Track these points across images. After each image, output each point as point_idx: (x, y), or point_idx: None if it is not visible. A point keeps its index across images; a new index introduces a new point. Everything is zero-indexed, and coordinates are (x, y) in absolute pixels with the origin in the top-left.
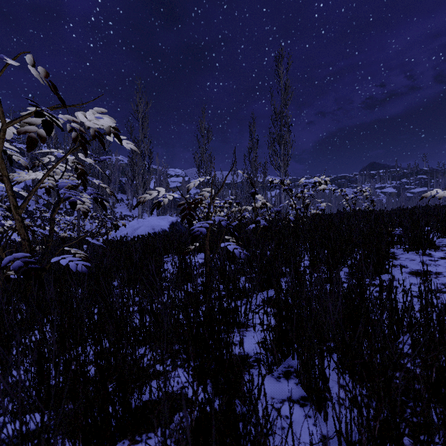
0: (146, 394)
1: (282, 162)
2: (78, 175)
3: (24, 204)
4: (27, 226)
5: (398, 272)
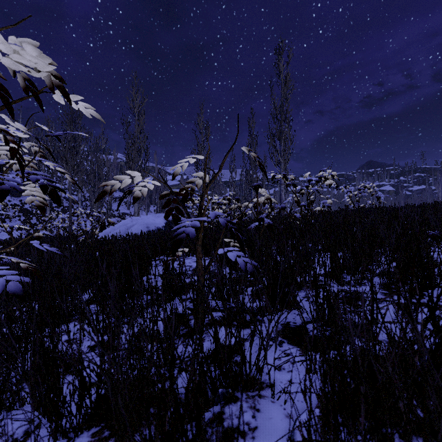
0: None
1: (282, 158)
2: (11, 151)
3: None
4: None
5: None
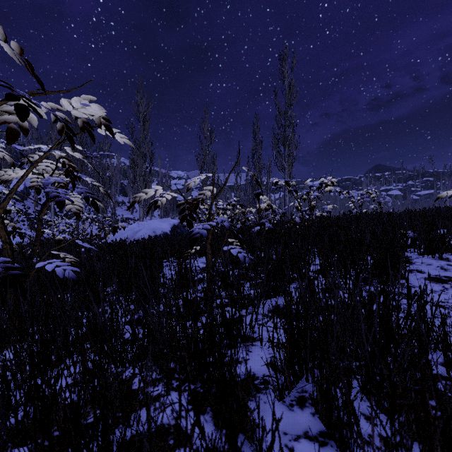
0: (134, 425)
1: (287, 163)
2: (66, 171)
3: (4, 203)
4: (13, 228)
5: (415, 277)
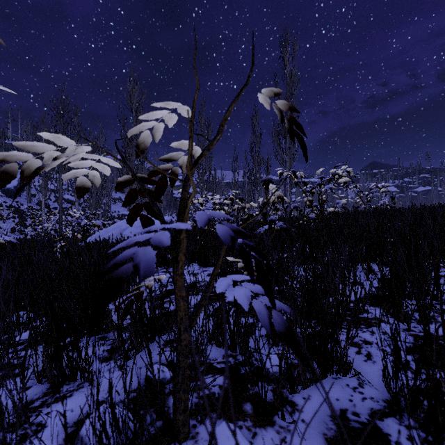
0: None
1: (288, 156)
2: None
3: None
4: None
5: None
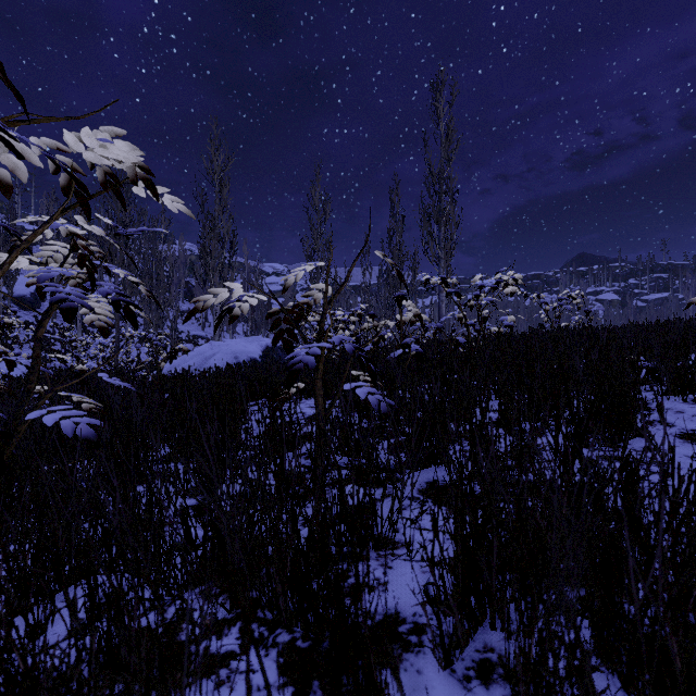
0: None
1: (443, 250)
2: (79, 258)
3: None
4: None
5: (658, 434)
